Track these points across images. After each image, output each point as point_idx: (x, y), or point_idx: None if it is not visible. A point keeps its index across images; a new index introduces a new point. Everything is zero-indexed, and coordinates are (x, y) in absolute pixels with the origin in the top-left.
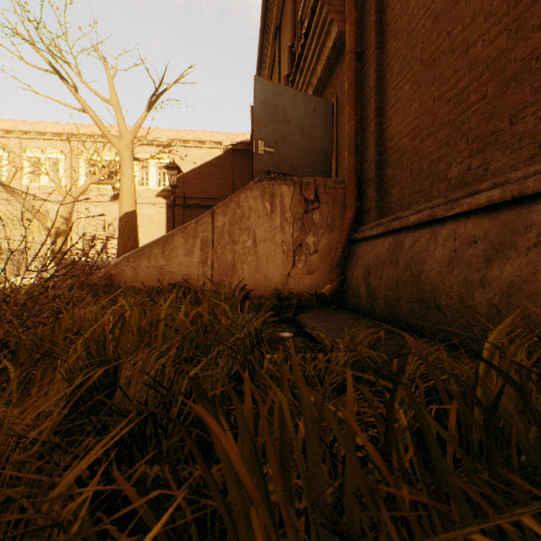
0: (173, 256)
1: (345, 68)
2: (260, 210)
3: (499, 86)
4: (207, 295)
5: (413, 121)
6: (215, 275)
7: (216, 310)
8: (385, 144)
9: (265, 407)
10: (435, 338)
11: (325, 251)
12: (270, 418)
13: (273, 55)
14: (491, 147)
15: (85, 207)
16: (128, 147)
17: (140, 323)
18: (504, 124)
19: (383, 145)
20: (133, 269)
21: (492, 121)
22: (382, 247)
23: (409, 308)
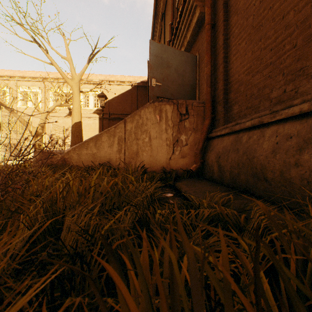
0: (101, 147)
1: (204, 34)
2: (153, 119)
3: (305, 38)
4: (121, 171)
5: (247, 64)
6: (126, 158)
7: (126, 180)
8: (229, 79)
9: (158, 251)
10: (281, 205)
11: (192, 144)
12: (160, 257)
13: (160, 30)
14: (300, 77)
15: (53, 119)
16: (76, 84)
17: (79, 188)
18: (309, 62)
19: (228, 80)
20: (78, 155)
21: (300, 61)
22: (228, 141)
23: (246, 179)
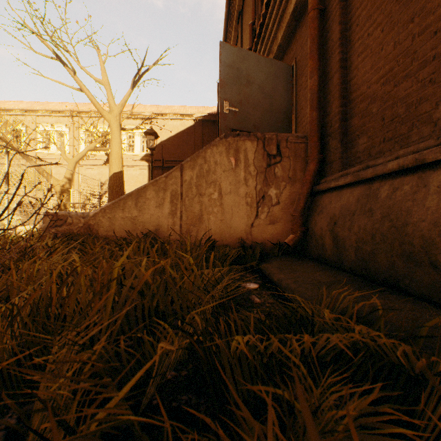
0: (145, 208)
1: (305, 30)
2: (225, 164)
3: None
4: (173, 245)
5: (385, 65)
6: (184, 225)
7: (180, 263)
8: (349, 95)
9: None
10: None
11: (286, 202)
12: None
13: (236, 37)
14: None
15: (85, 170)
16: (116, 119)
17: (93, 280)
18: None
19: (347, 97)
20: (110, 219)
21: None
22: (350, 197)
23: (389, 262)
